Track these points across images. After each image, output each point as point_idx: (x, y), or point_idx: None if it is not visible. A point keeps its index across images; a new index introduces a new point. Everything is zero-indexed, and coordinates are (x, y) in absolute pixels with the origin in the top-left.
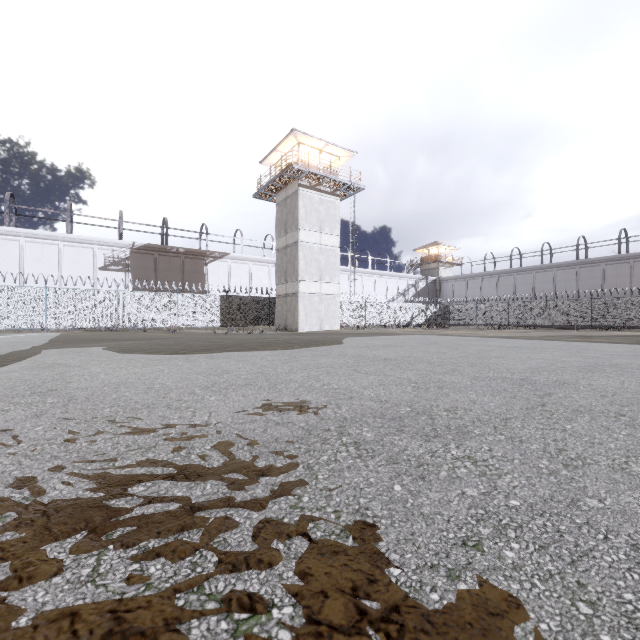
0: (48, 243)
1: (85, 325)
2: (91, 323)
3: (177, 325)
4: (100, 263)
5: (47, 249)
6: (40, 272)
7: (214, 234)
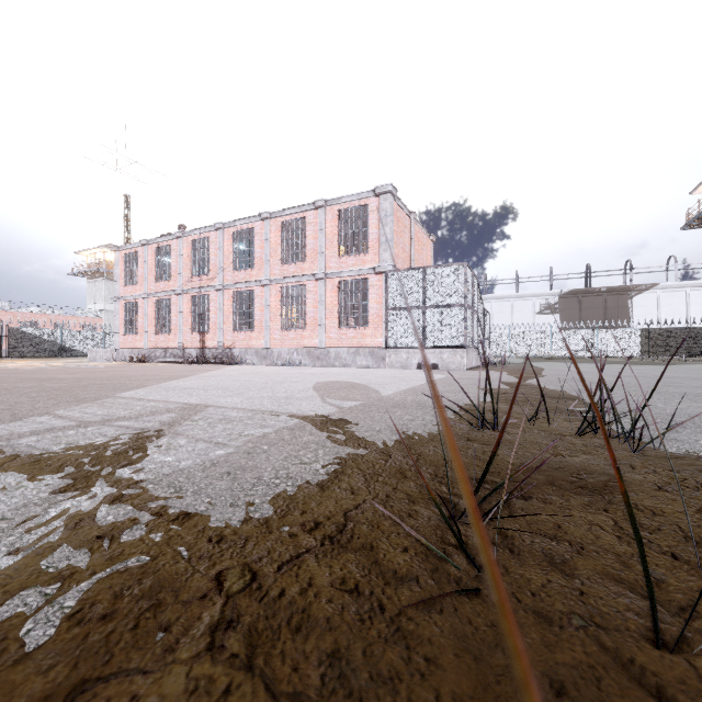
0: (505, 301)
1: (530, 354)
2: (534, 353)
3: (597, 355)
4: (536, 310)
5: (504, 305)
6: (501, 320)
7: (639, 268)
